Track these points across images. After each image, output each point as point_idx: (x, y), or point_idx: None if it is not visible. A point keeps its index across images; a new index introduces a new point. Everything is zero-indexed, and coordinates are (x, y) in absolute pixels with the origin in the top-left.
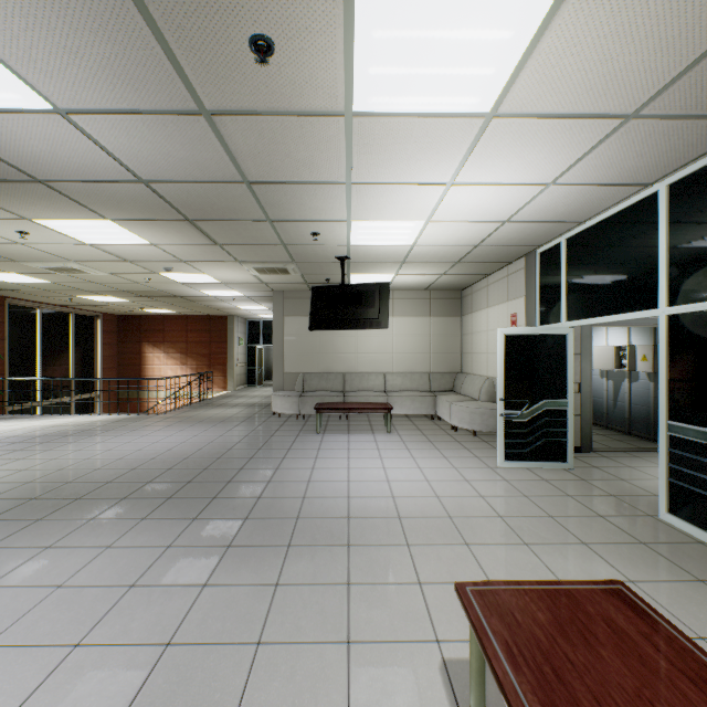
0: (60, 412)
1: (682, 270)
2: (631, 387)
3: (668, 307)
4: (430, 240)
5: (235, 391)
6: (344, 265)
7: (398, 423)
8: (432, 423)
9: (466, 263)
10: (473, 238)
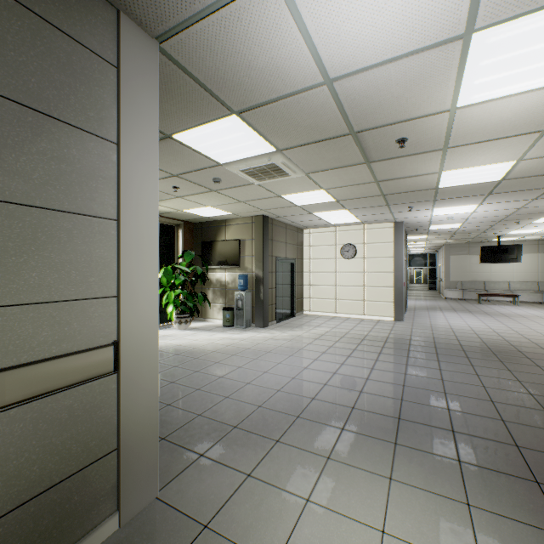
0: None
1: None
2: None
3: None
4: None
5: None
6: (499, 239)
7: (520, 304)
8: (541, 305)
9: None
10: None
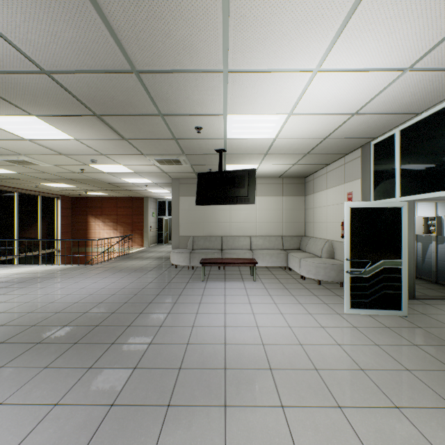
0: (31, 262)
1: None
2: (437, 247)
3: None
4: (289, 133)
5: (149, 248)
6: (221, 156)
7: (260, 273)
8: (285, 273)
9: (313, 154)
10: (324, 130)
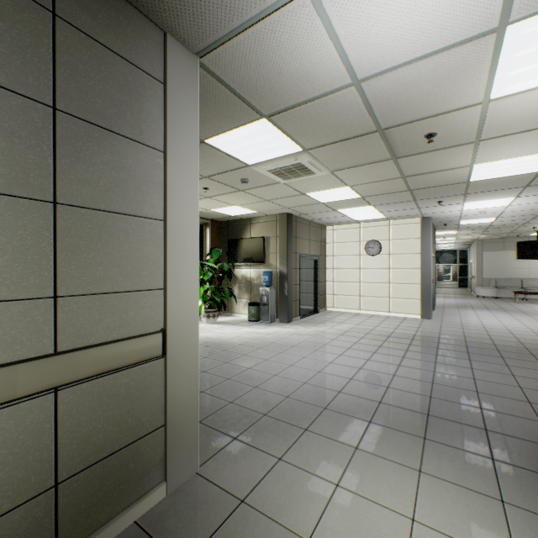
0: None
1: None
2: None
3: None
4: None
5: None
6: (537, 233)
7: None
8: None
9: None
10: None
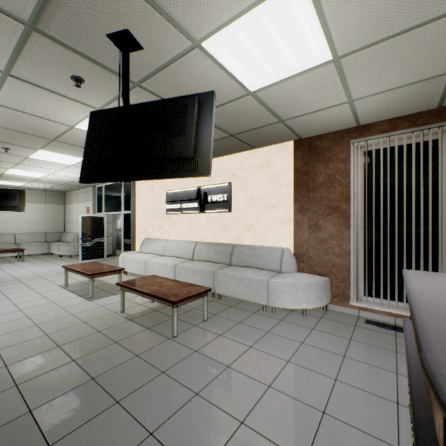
0: None
1: (126, 203)
2: None
3: (124, 211)
4: (50, 178)
5: None
6: None
7: (27, 258)
8: (48, 256)
9: (67, 185)
10: (70, 180)
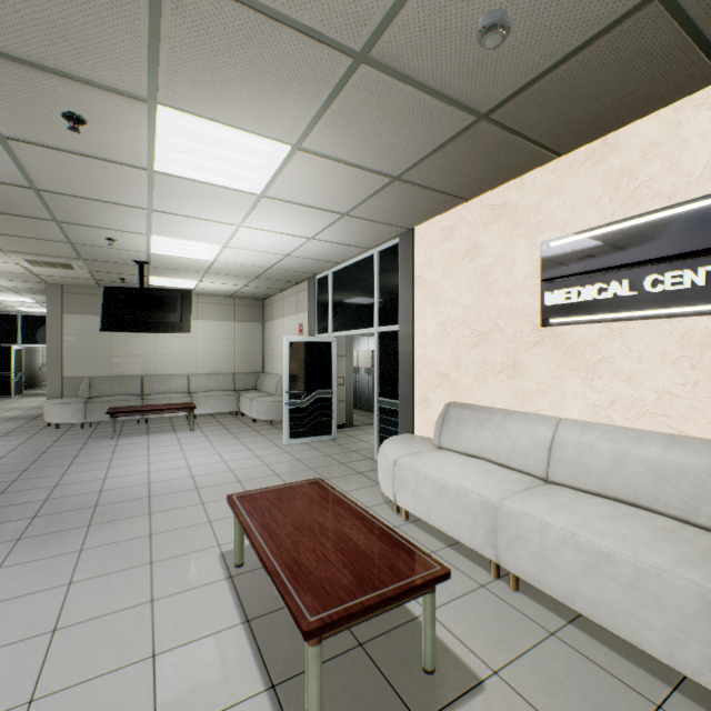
0: None
1: (384, 305)
2: None
3: (378, 327)
4: (229, 259)
5: None
6: (143, 269)
7: (202, 422)
8: (236, 419)
9: (264, 279)
10: (265, 262)
